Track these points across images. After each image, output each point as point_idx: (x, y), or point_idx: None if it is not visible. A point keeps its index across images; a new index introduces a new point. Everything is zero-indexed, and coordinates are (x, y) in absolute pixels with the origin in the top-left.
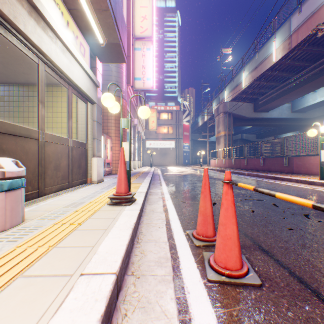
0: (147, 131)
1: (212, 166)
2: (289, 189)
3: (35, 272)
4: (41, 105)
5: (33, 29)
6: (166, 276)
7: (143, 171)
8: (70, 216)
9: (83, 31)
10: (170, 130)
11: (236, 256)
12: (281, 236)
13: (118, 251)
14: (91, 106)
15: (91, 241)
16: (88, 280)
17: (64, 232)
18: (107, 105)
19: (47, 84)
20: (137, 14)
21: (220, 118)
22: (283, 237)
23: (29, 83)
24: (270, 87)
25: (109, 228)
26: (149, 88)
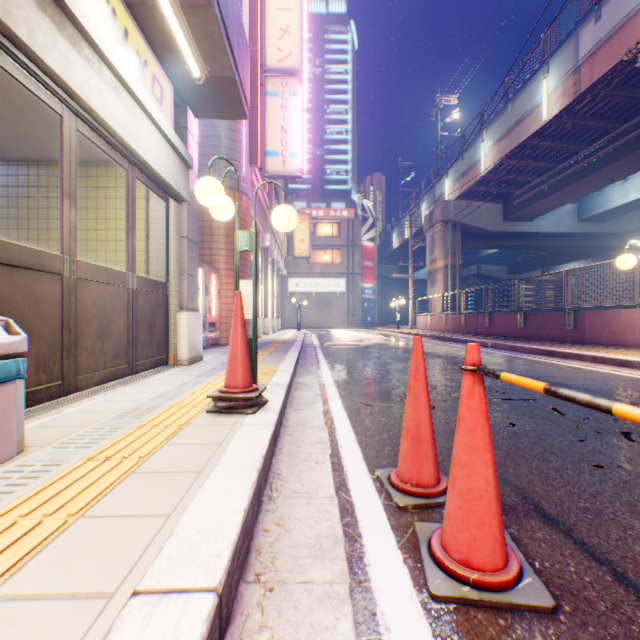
0: (291, 260)
1: (420, 329)
2: (581, 375)
3: (25, 585)
4: (69, 203)
5: (48, 39)
6: (334, 584)
7: (282, 339)
8: (124, 439)
9: (160, 51)
10: (336, 257)
11: (493, 538)
12: (581, 483)
13: (225, 527)
14: (177, 206)
15: (165, 501)
16: (148, 611)
17: (107, 477)
18: (207, 203)
19: (86, 162)
20: (271, 24)
21: (437, 234)
22: (585, 485)
23: (50, 160)
24: (536, 171)
25: (208, 468)
26: (295, 173)
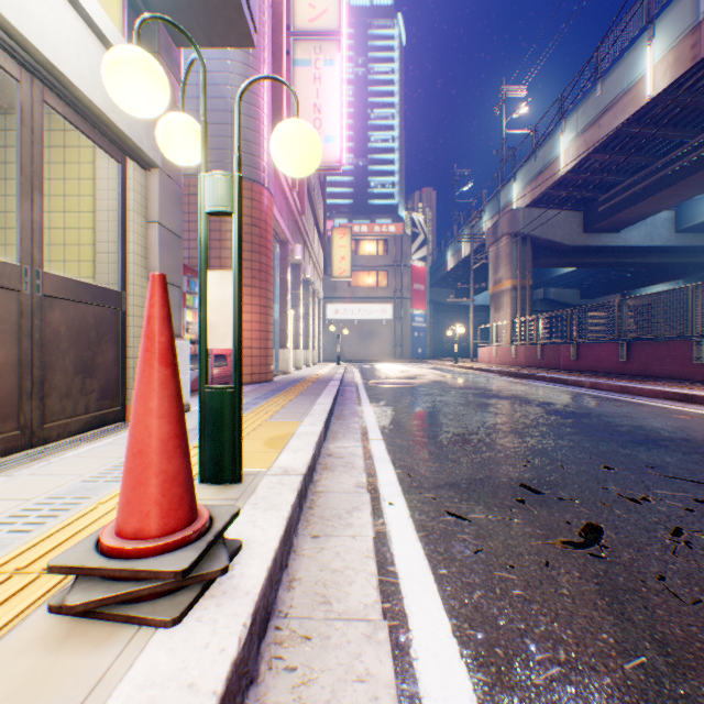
0: (330, 283)
1: (482, 363)
2: None
3: None
4: None
5: None
6: None
7: (315, 375)
8: None
9: None
10: (382, 279)
11: None
12: None
13: None
14: (141, 173)
15: None
16: None
17: None
18: (127, 102)
19: (3, 108)
20: None
21: (503, 249)
22: None
23: None
24: (629, 169)
25: None
26: (332, 163)
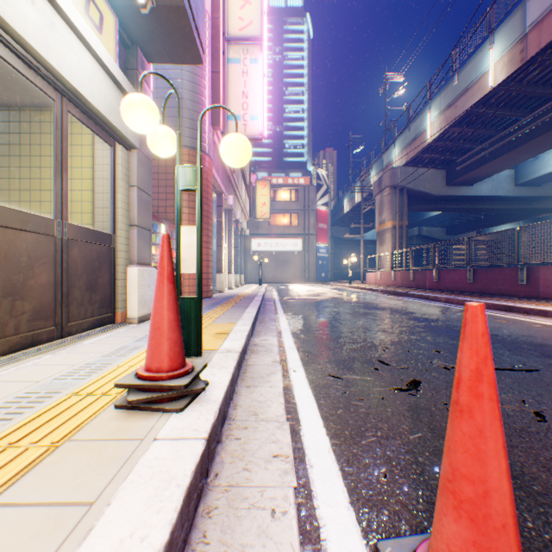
0: (254, 222)
1: (370, 284)
2: None
3: None
4: None
5: None
6: None
7: (243, 293)
8: None
9: None
10: (294, 220)
11: None
12: None
13: None
14: (126, 152)
15: None
16: None
17: None
18: (135, 126)
19: (29, 106)
20: None
21: (385, 197)
22: None
23: None
24: (478, 138)
25: None
26: (256, 136)
